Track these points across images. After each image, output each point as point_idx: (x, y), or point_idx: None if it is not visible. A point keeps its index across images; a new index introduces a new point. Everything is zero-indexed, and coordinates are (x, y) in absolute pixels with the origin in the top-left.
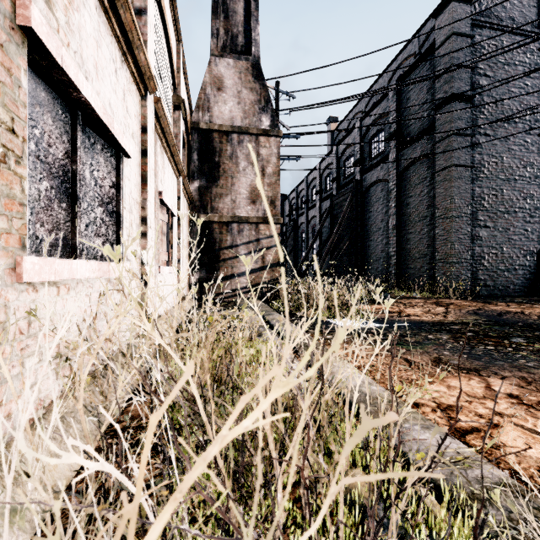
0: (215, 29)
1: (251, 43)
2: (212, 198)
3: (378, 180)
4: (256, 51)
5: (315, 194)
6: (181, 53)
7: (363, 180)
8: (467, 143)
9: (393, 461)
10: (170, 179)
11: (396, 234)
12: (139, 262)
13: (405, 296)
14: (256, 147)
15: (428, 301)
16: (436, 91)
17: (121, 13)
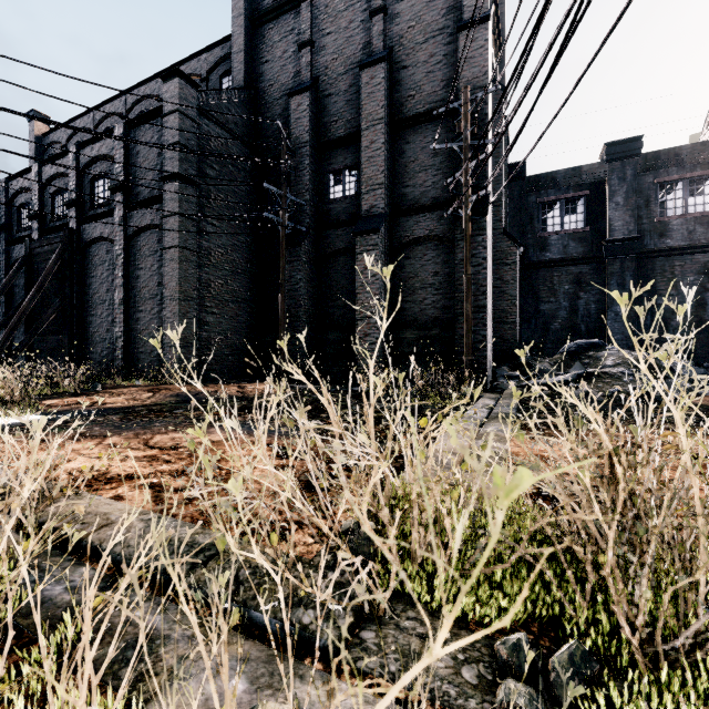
0: None
1: None
2: None
3: (102, 237)
4: None
5: None
6: None
7: (82, 232)
8: (193, 228)
9: None
10: None
11: (125, 310)
12: None
13: (125, 385)
14: None
15: (144, 388)
16: (165, 161)
17: None
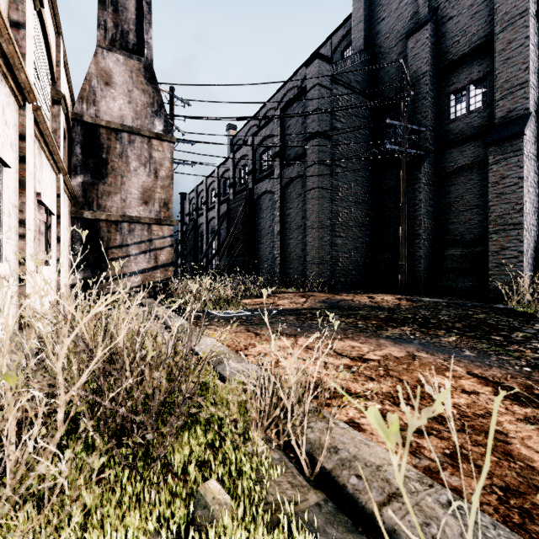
0: (102, 20)
1: (144, 45)
2: (98, 195)
3: (267, 191)
4: (148, 54)
5: (214, 196)
6: (62, 46)
7: (255, 190)
8: (327, 171)
9: (187, 355)
10: (49, 177)
11: (280, 239)
12: (17, 262)
13: (283, 291)
14: (148, 149)
15: (297, 294)
16: (307, 126)
17: (4, 45)
